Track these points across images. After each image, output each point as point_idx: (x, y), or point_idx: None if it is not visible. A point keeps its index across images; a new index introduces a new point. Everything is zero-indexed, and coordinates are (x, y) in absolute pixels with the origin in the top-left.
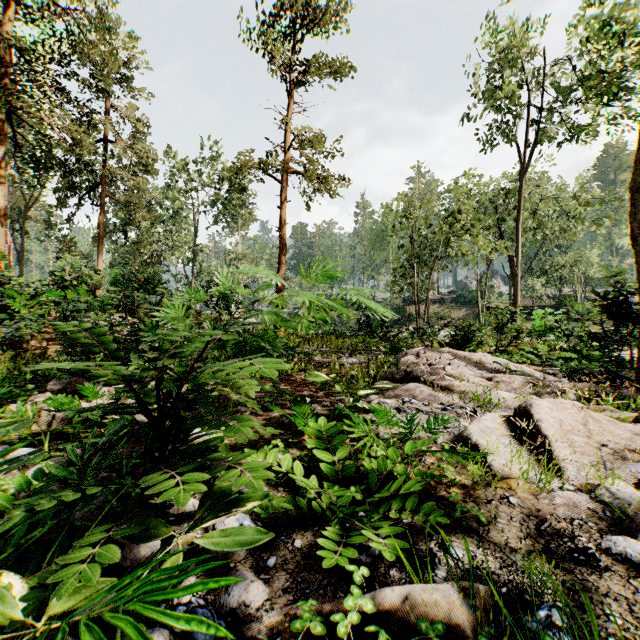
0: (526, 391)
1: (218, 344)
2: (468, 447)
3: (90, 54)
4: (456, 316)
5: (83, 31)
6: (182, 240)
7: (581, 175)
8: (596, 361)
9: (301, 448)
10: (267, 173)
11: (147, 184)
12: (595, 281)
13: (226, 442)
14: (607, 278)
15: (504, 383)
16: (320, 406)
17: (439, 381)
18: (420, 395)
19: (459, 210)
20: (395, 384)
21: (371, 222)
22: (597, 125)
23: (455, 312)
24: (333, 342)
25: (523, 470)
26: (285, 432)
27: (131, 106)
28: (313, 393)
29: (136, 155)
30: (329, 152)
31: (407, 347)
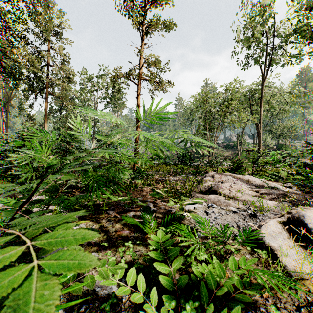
0: (280, 199)
1: (55, 186)
2: (262, 247)
3: (39, 19)
4: (226, 154)
5: (35, 6)
6: (88, 116)
7: (293, 81)
8: (311, 179)
9: (146, 245)
10: (130, 79)
11: (71, 88)
12: (296, 137)
13: (95, 240)
14: (302, 135)
15: (266, 194)
16: (158, 209)
17: (228, 193)
18: (218, 202)
19: (231, 99)
20: (202, 195)
21: (183, 107)
22: (303, 54)
23: (225, 152)
24: (165, 168)
25: (309, 269)
26: (136, 230)
27: (61, 47)
28: (154, 201)
29: (64, 73)
30: (162, 69)
31: (204, 171)
